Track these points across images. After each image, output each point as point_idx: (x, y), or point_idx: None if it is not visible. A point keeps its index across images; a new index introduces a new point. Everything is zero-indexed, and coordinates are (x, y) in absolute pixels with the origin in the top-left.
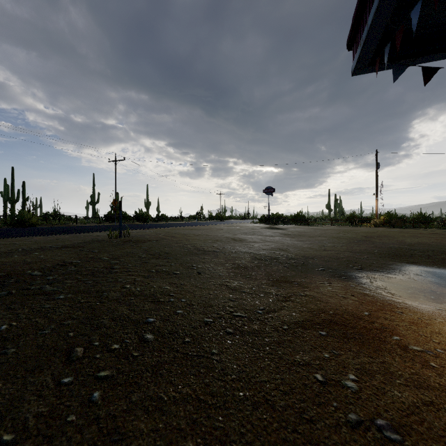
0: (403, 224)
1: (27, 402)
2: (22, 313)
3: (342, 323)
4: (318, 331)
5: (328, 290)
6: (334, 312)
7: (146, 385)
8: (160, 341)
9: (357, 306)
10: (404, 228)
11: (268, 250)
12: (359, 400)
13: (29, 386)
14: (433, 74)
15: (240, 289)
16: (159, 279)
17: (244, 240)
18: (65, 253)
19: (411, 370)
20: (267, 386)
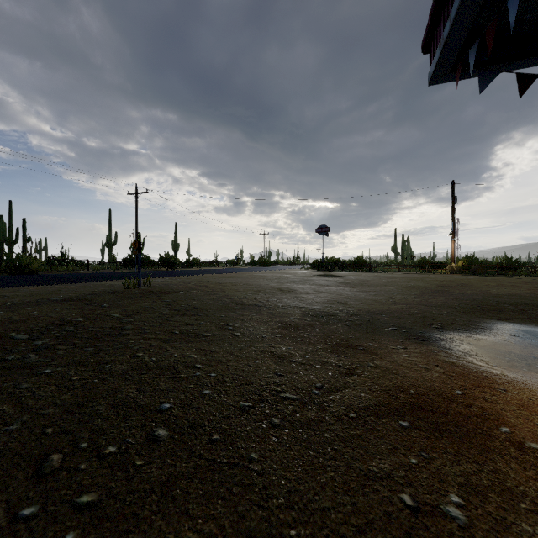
0: (485, 271)
1: None
2: None
3: (429, 408)
4: (398, 420)
5: (404, 359)
6: (416, 391)
7: (149, 519)
8: (177, 439)
9: (444, 381)
10: (487, 276)
11: (324, 304)
12: None
13: None
14: (531, 82)
15: (289, 357)
16: (183, 343)
17: (294, 290)
18: (66, 308)
19: (537, 484)
20: (332, 517)
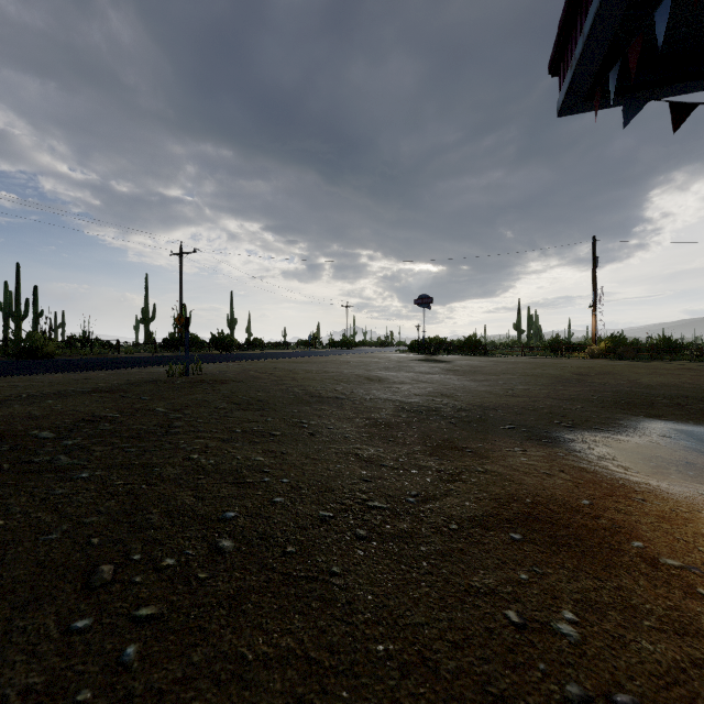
0: (635, 354)
1: (9, 666)
2: (16, 505)
3: (547, 519)
4: (509, 533)
5: (522, 463)
6: (533, 500)
7: (218, 633)
8: (245, 551)
9: (569, 489)
10: (638, 361)
11: (423, 396)
12: (582, 658)
13: (15, 636)
14: (687, 113)
15: (379, 461)
16: (246, 444)
17: (386, 379)
18: (97, 401)
19: (667, 602)
20: (426, 633)
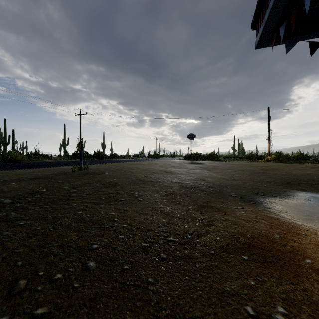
0: (287, 160)
1: None
2: None
3: (259, 247)
4: (241, 255)
5: (242, 215)
6: (251, 236)
7: None
8: (101, 268)
9: (268, 229)
10: (289, 163)
11: (192, 180)
12: None
13: None
14: (317, 47)
15: (172, 214)
16: (107, 205)
17: (174, 172)
18: (36, 183)
19: None
20: None
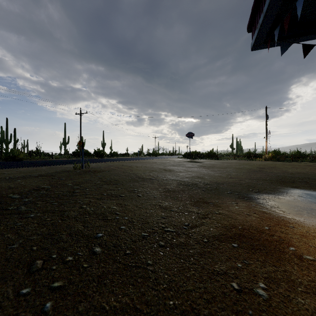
0: (285, 159)
1: None
2: None
3: (249, 236)
4: (231, 243)
5: (236, 209)
6: (242, 227)
7: (92, 295)
8: (106, 253)
9: (258, 221)
10: (286, 162)
11: (190, 178)
12: (270, 307)
13: None
14: (310, 49)
15: (170, 208)
16: (108, 200)
17: (173, 170)
18: (41, 180)
19: (308, 277)
20: (193, 295)
